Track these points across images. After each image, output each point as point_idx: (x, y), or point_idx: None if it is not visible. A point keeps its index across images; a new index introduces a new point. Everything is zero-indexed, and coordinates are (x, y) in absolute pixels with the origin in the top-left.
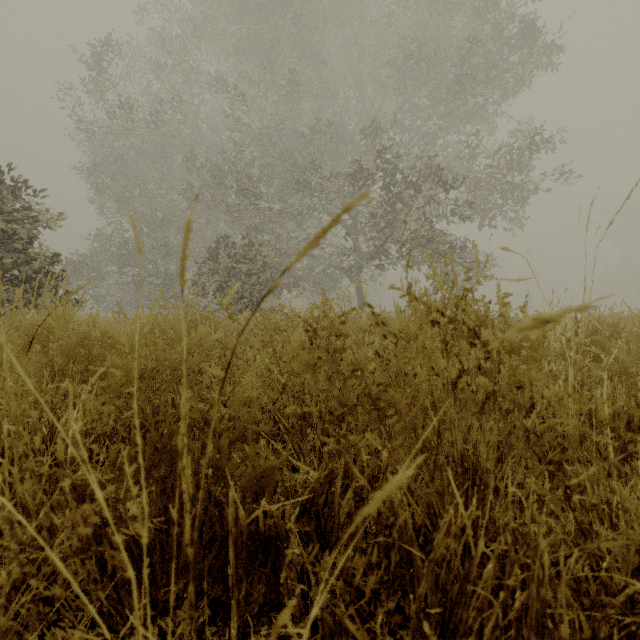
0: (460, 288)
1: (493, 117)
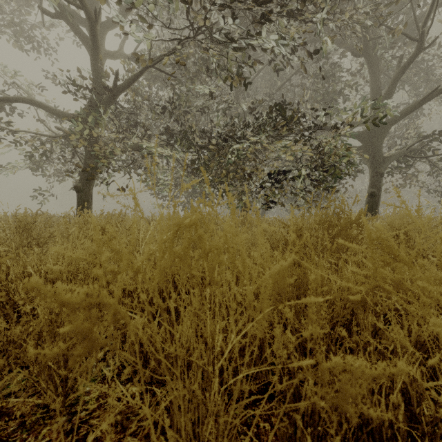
0: None
1: None
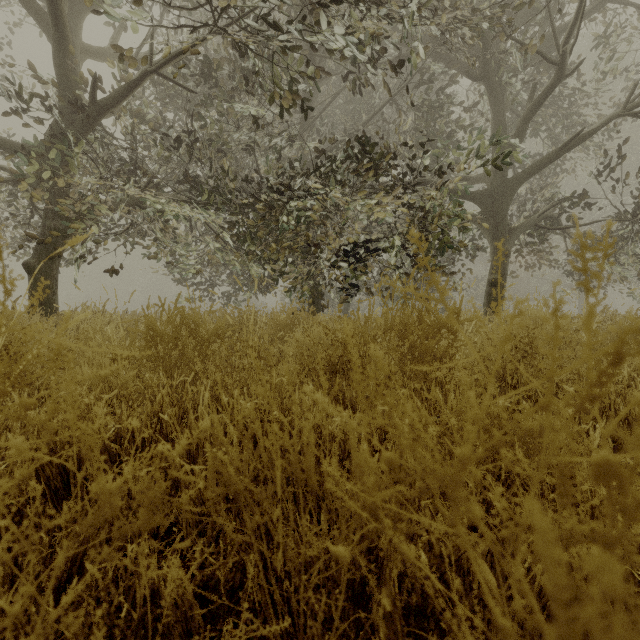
0: None
1: None
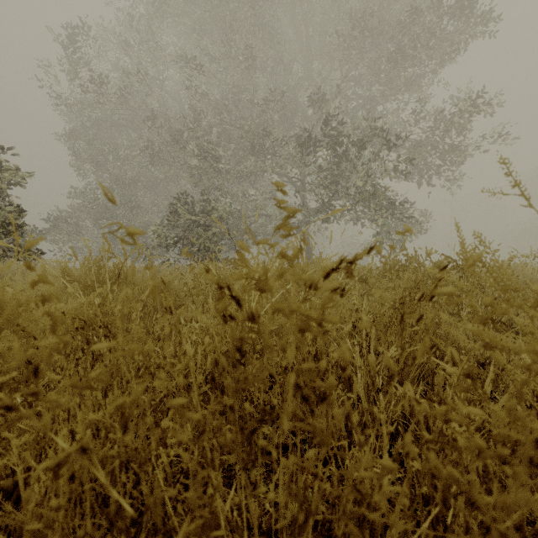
0: (398, 240)
1: (429, 85)
